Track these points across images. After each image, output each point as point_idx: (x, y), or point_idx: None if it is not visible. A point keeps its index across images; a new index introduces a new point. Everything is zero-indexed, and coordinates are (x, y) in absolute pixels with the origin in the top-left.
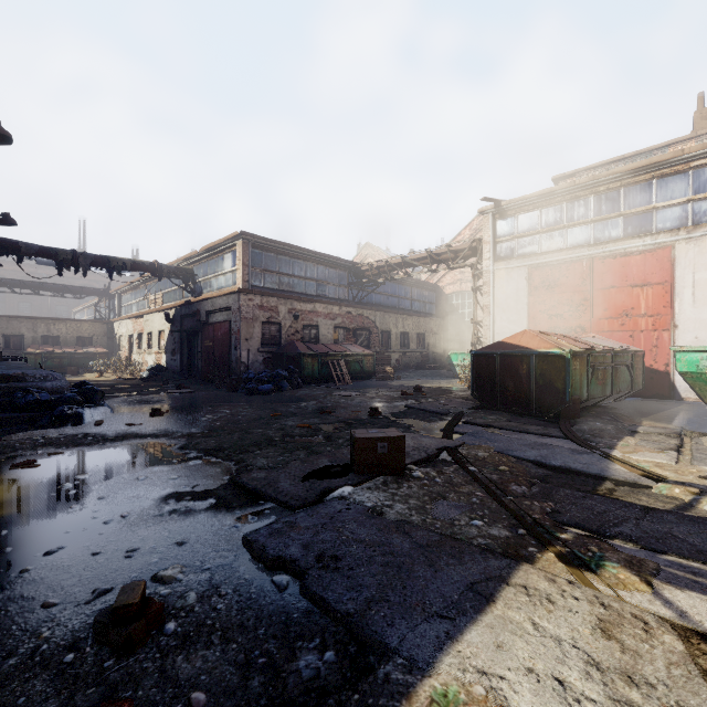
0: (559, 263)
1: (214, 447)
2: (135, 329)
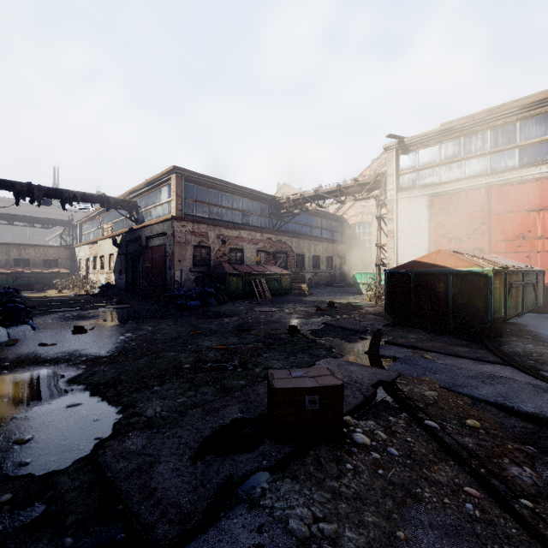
0: (458, 191)
1: (109, 381)
2: (91, 253)
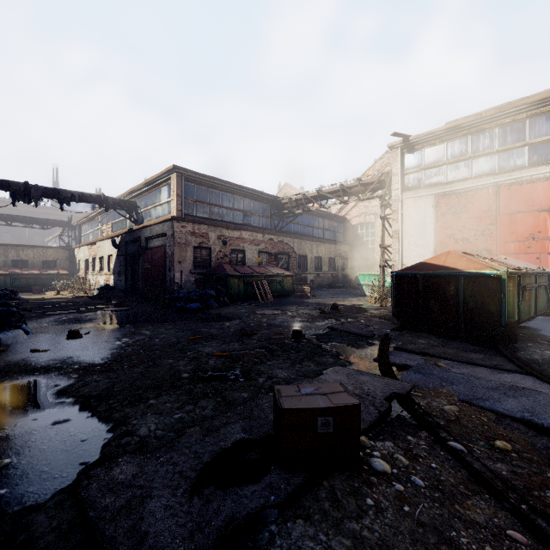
0: (465, 191)
1: (101, 393)
2: (90, 254)
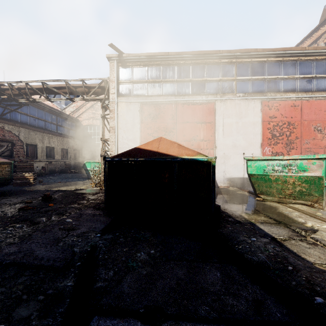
0: (159, 103)
1: None
2: None
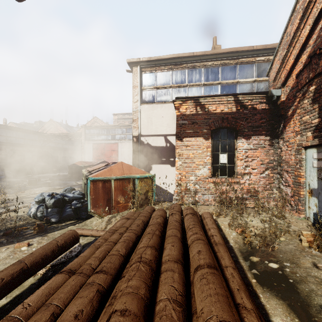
0: (99, 143)
1: None
2: None
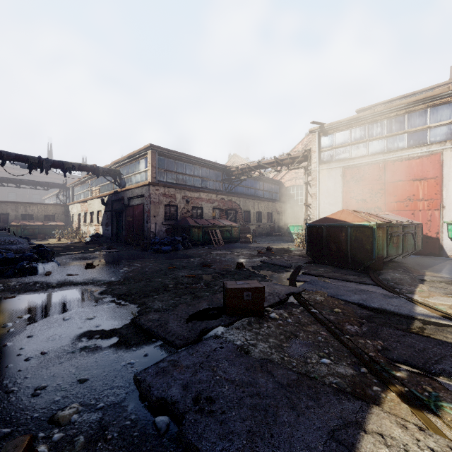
0: (363, 165)
1: (125, 293)
2: (82, 210)
